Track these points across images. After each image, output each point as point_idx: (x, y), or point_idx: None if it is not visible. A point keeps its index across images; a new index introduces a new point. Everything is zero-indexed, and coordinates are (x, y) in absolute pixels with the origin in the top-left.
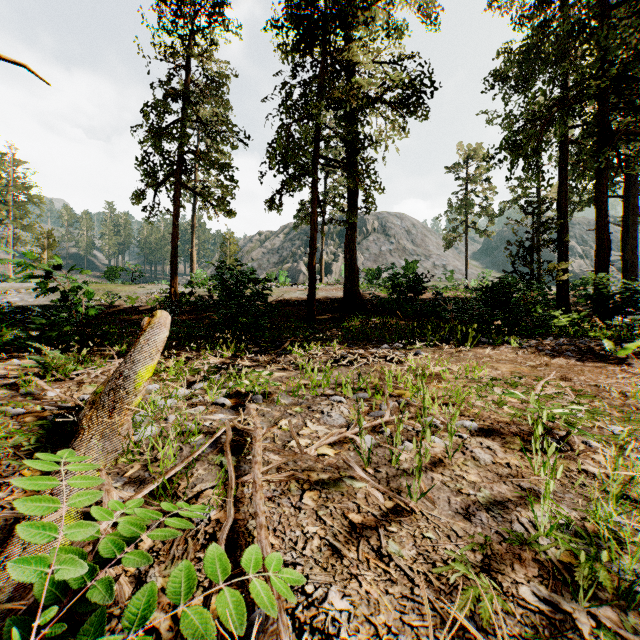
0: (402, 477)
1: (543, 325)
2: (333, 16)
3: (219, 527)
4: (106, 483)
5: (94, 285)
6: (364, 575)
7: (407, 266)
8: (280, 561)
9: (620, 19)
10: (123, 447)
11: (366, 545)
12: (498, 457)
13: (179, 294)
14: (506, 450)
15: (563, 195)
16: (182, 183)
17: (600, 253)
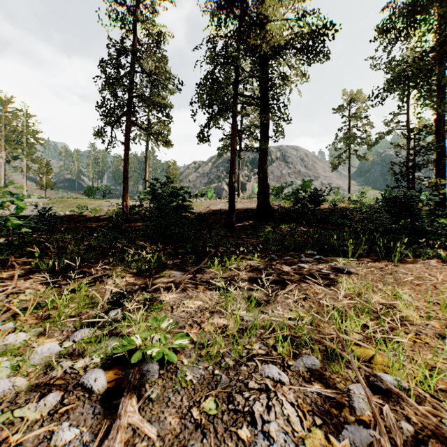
0: None
1: None
2: None
3: None
4: None
5: (74, 200)
6: None
7: (304, 184)
8: None
9: None
10: None
11: None
12: None
13: (130, 206)
14: None
15: (440, 123)
16: (132, 121)
17: None
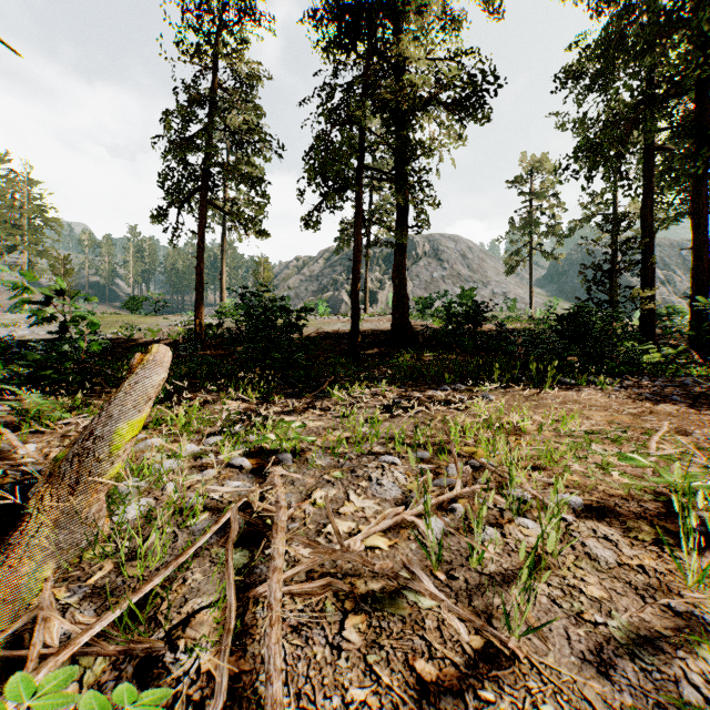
0: (490, 589)
1: (633, 362)
2: (380, 4)
3: (211, 687)
4: (47, 605)
5: (113, 316)
6: None
7: (463, 294)
8: None
9: None
10: (88, 539)
11: None
12: (624, 555)
13: (205, 326)
14: (632, 542)
15: (648, 210)
16: (208, 200)
17: (697, 276)
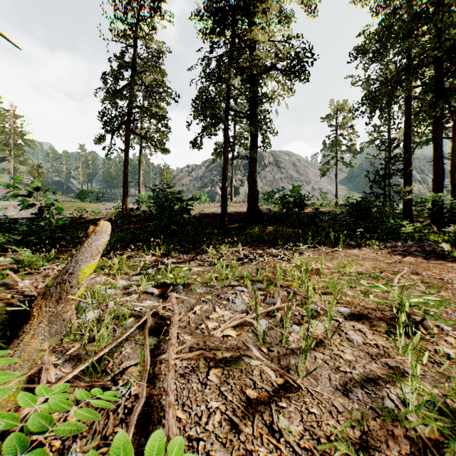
0: (290, 356)
1: (395, 232)
2: (239, 7)
3: (137, 402)
4: (47, 362)
5: (69, 203)
6: (258, 451)
7: (293, 189)
8: (181, 445)
9: (451, 6)
10: (66, 330)
11: (260, 420)
12: (368, 338)
13: (129, 209)
14: (374, 332)
15: (408, 137)
16: (131, 129)
17: (436, 179)
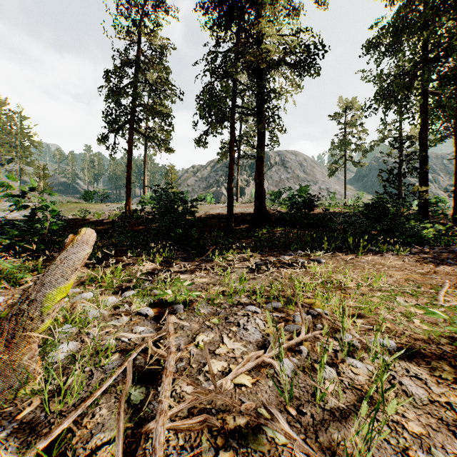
0: (331, 424)
1: (416, 235)
2: None
3: None
4: None
5: (74, 204)
6: None
7: (301, 189)
8: None
9: None
10: (20, 382)
11: None
12: (433, 392)
13: (132, 210)
14: (437, 381)
15: (423, 133)
16: (134, 128)
17: None
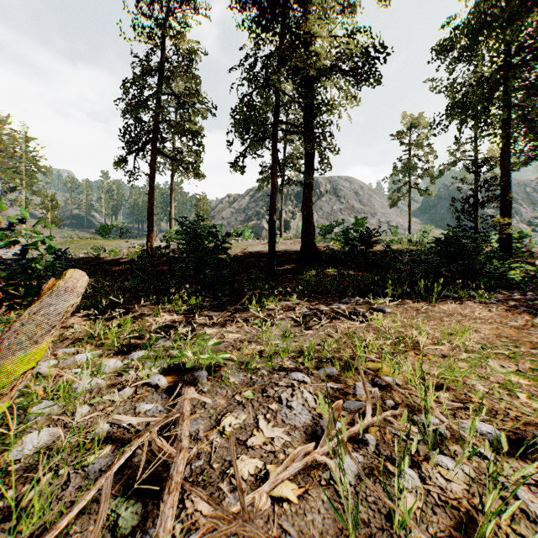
0: None
1: (501, 277)
2: None
3: None
4: None
5: (87, 240)
6: None
7: (356, 222)
8: None
9: None
10: None
11: None
12: None
13: (155, 248)
14: None
15: (506, 154)
16: (157, 149)
17: None
